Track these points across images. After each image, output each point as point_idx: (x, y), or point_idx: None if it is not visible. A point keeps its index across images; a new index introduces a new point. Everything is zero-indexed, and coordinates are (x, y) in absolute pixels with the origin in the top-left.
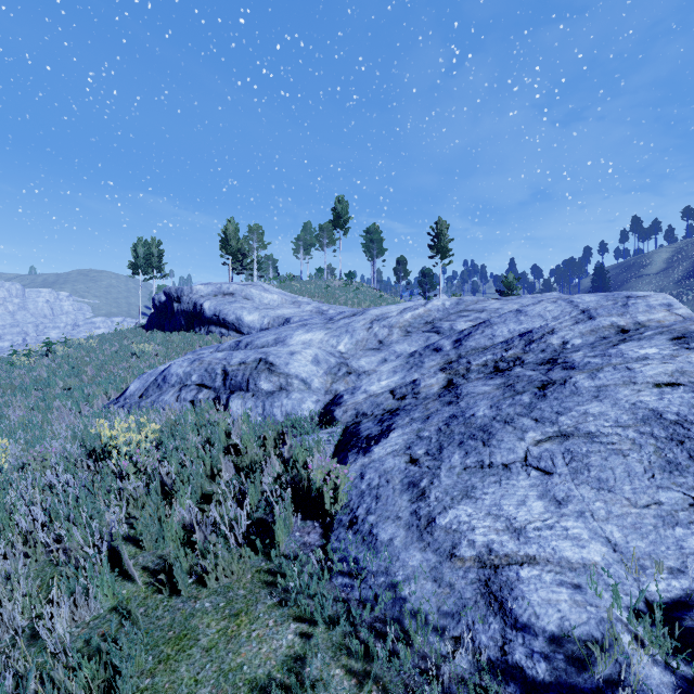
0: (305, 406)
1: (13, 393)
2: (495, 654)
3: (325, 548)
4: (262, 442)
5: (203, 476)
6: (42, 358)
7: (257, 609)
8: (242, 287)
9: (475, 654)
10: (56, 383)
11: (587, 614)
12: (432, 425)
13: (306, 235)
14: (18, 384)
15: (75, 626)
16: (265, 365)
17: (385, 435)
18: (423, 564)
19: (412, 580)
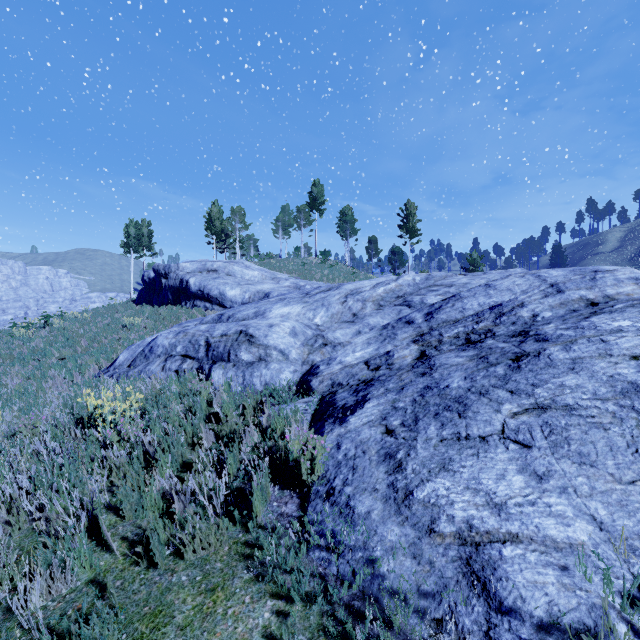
0: (283, 376)
1: (12, 362)
2: (479, 639)
3: (302, 519)
4: (242, 411)
5: (184, 445)
6: (40, 330)
7: (234, 584)
8: (225, 264)
9: (458, 639)
10: (52, 353)
11: (576, 599)
12: (406, 396)
13: (284, 217)
14: (17, 354)
15: (51, 599)
16: (245, 337)
17: (360, 405)
18: (401, 539)
19: (391, 556)
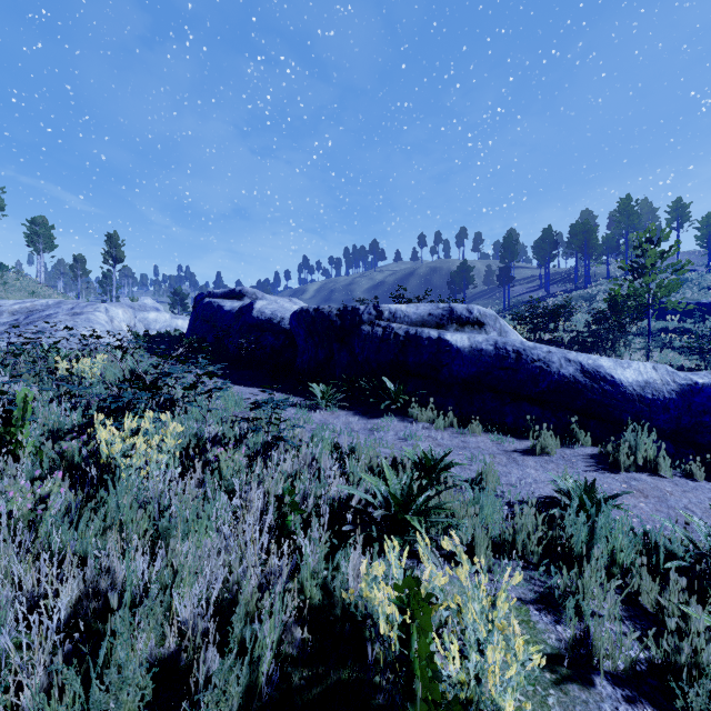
0: None
1: None
2: None
3: None
4: None
5: None
6: None
7: None
8: None
9: None
10: None
11: None
12: None
13: None
14: None
15: None
16: None
17: None
18: None
19: None
